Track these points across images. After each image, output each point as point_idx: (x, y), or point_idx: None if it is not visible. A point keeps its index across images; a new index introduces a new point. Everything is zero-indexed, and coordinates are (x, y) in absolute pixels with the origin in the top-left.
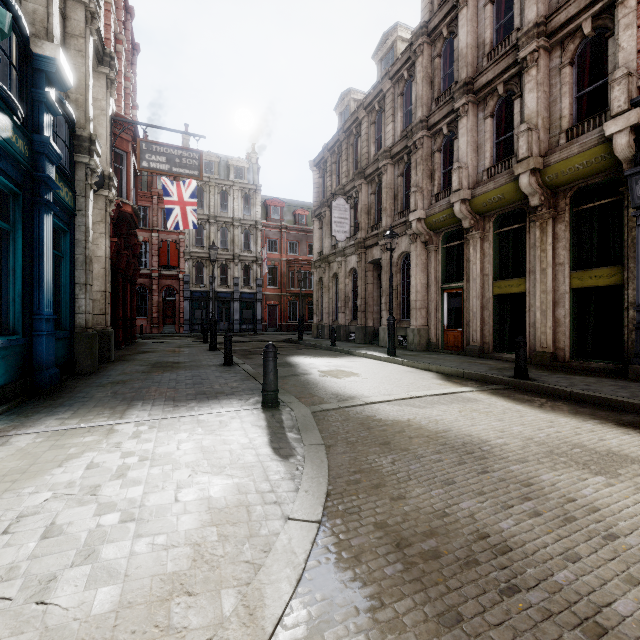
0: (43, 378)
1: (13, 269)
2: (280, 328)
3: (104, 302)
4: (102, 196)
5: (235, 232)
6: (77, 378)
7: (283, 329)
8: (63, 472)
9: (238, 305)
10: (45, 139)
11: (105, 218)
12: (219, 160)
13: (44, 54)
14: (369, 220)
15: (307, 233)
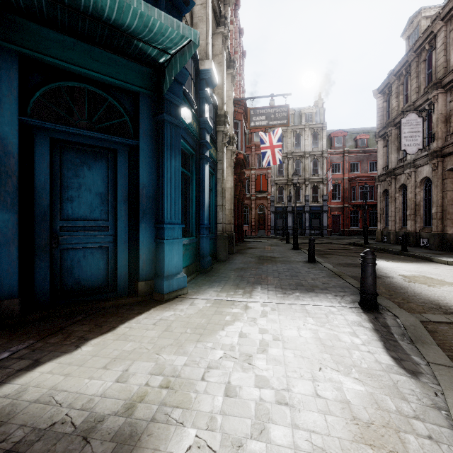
0: (204, 262)
1: (191, 198)
2: (342, 233)
3: (230, 216)
4: (229, 150)
5: (306, 162)
6: (218, 263)
7: (345, 234)
8: (226, 335)
9: (308, 216)
10: (205, 119)
11: (230, 163)
12: (294, 112)
13: (205, 68)
14: (447, 128)
15: (368, 153)
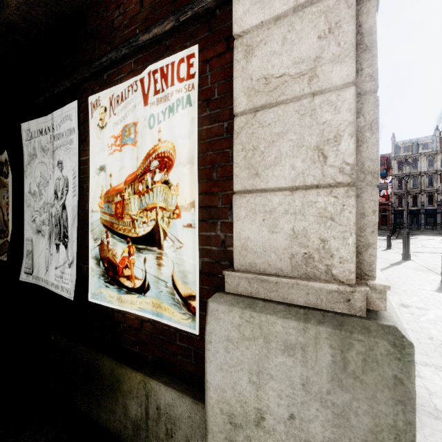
0: None
1: None
2: None
3: None
4: None
5: (421, 179)
6: None
7: None
8: None
9: (423, 216)
10: None
11: None
12: (411, 144)
13: None
14: None
15: None
